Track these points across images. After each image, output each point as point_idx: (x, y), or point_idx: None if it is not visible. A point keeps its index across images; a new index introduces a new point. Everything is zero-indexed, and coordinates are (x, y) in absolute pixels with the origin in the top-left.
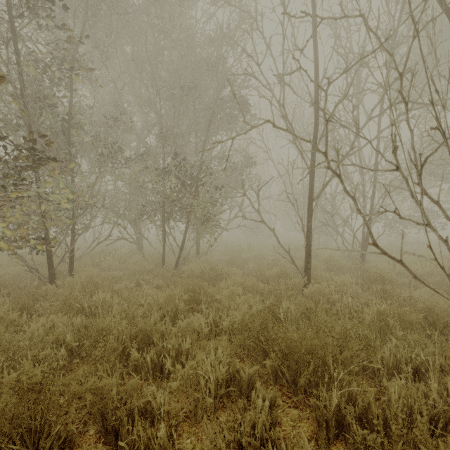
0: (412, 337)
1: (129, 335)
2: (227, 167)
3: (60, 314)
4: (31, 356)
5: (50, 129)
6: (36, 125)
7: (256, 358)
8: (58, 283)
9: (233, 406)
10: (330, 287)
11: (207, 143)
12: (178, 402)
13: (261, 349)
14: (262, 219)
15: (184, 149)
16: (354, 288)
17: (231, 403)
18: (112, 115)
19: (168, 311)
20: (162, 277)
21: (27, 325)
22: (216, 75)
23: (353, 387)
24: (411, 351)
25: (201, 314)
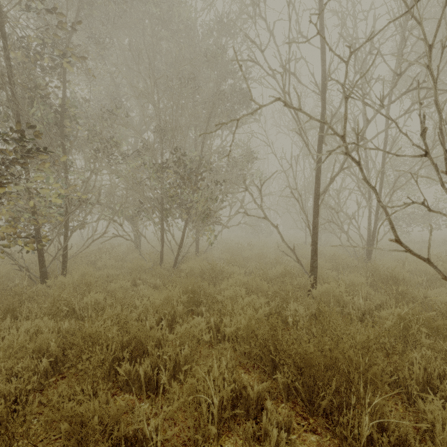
0: (441, 347)
1: (121, 342)
2: (227, 163)
3: (46, 318)
4: (9, 368)
5: (42, 119)
6: (25, 115)
7: (263, 368)
8: (48, 282)
9: (240, 430)
10: (341, 287)
11: (206, 137)
12: (175, 424)
13: (270, 359)
14: (265, 215)
15: (183, 144)
16: (364, 289)
17: (237, 426)
18: (109, 109)
19: (165, 314)
20: (160, 276)
21: (7, 331)
22: (217, 67)
23: (384, 410)
24: (442, 362)
25: (201, 317)
